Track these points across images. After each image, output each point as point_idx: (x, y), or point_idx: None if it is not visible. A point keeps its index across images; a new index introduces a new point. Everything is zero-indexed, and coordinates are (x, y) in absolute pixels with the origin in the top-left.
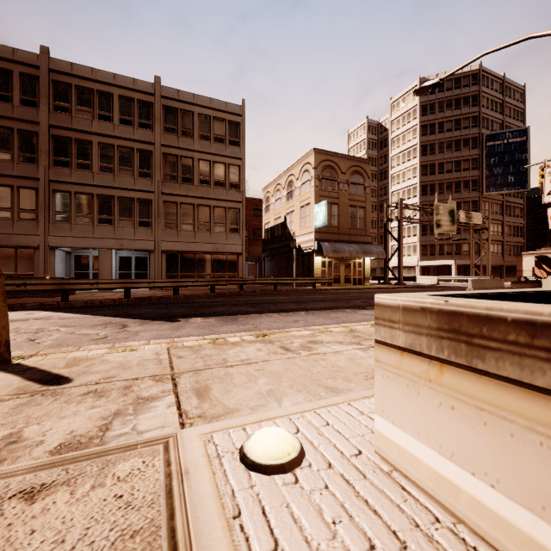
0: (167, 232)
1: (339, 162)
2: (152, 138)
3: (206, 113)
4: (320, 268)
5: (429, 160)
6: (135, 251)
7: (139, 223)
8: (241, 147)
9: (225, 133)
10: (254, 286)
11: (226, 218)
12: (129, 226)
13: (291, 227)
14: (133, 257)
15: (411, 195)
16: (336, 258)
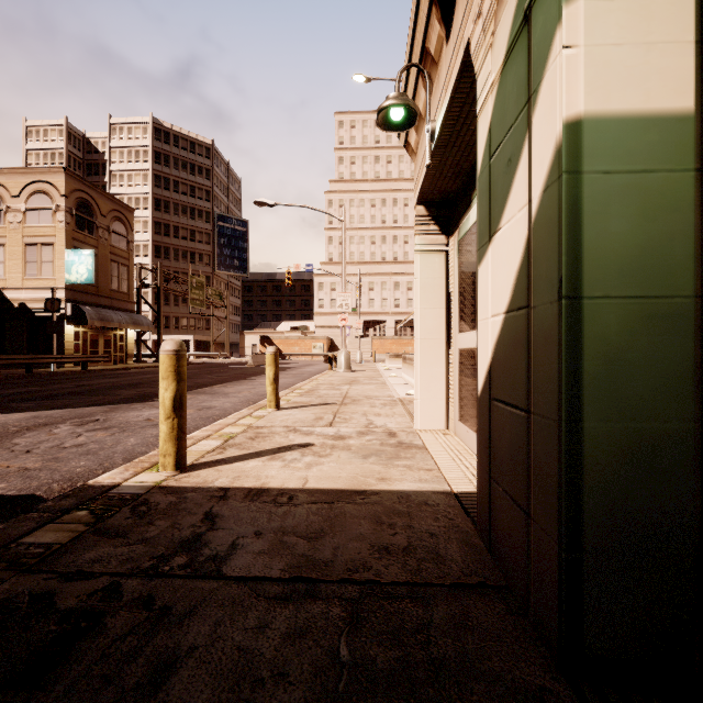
0: None
1: (99, 199)
2: None
3: None
4: (74, 341)
5: (163, 218)
6: None
7: None
8: None
9: None
10: None
11: None
12: None
13: None
14: None
15: (141, 252)
16: (93, 328)
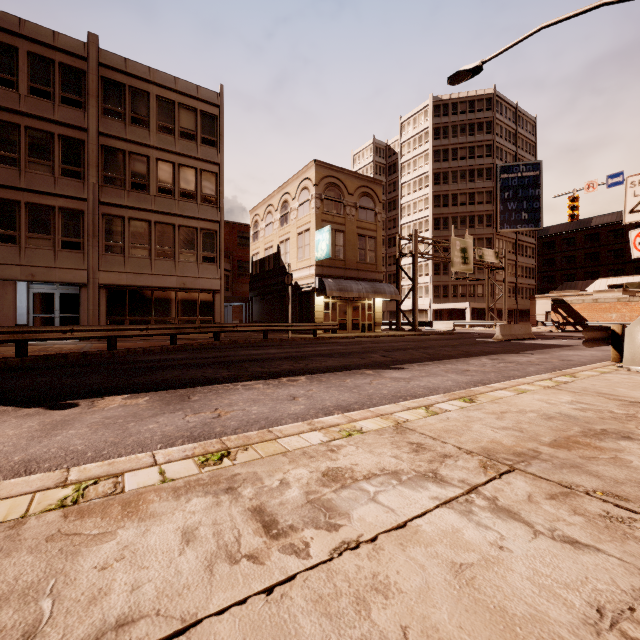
0: (108, 259)
1: (346, 180)
2: (84, 121)
3: (168, 96)
4: (323, 310)
5: (442, 190)
6: (60, 286)
7: (62, 243)
8: (219, 149)
9: (195, 128)
10: (237, 334)
11: (198, 242)
12: (46, 248)
13: (286, 259)
14: (56, 294)
15: (422, 228)
16: (341, 299)
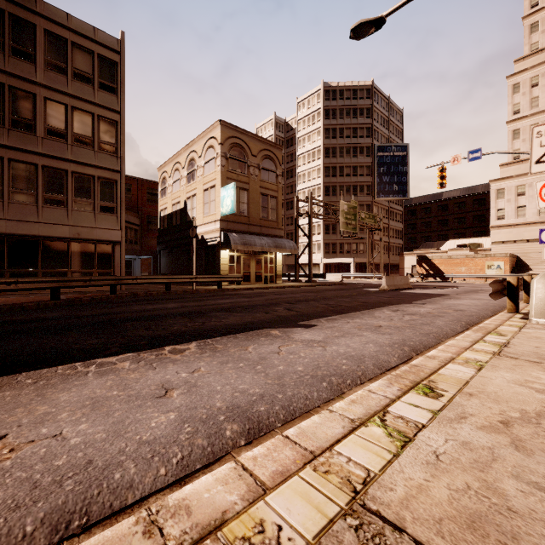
0: None
1: (249, 142)
2: None
3: (59, 32)
4: (228, 263)
5: (331, 162)
6: None
7: None
8: (119, 96)
9: (92, 71)
10: (142, 286)
11: (95, 191)
12: None
13: (192, 214)
14: None
15: (315, 194)
16: (246, 253)
